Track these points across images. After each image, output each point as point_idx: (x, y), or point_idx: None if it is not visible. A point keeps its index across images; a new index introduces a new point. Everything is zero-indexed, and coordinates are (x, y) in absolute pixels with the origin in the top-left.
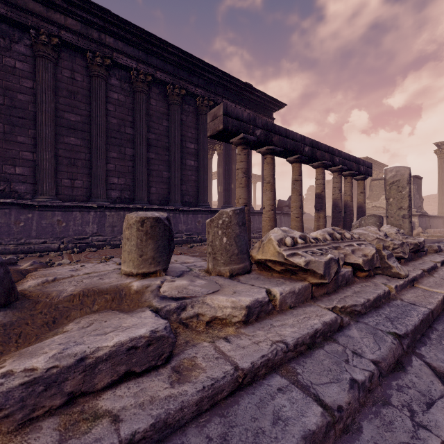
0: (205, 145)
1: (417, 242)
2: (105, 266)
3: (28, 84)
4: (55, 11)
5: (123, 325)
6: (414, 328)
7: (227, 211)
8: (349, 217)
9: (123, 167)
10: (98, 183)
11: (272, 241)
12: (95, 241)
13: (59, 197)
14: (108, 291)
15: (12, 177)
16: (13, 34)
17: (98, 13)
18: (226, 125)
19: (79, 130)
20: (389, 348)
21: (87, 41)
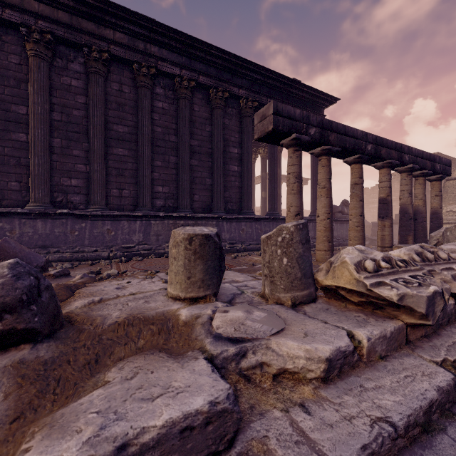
0: (248, 149)
1: None
2: (150, 283)
3: (82, 100)
4: (105, 27)
5: (173, 385)
6: None
7: (288, 226)
8: (422, 225)
9: (167, 175)
10: (143, 192)
11: (347, 264)
12: (141, 249)
13: (108, 207)
14: (154, 320)
15: (68, 189)
16: (69, 54)
17: (143, 24)
18: (276, 126)
19: (126, 141)
20: None
21: (133, 53)
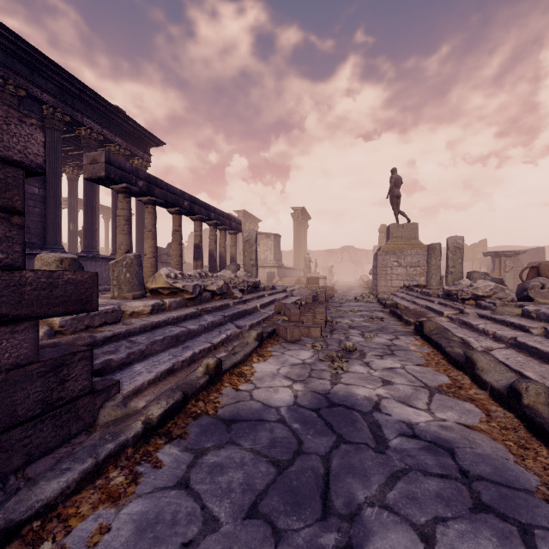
0: (57, 170)
1: (255, 281)
2: None
3: None
4: None
5: None
6: (233, 314)
7: (130, 255)
8: (224, 266)
9: None
10: None
11: (162, 275)
12: None
13: None
14: None
15: None
16: None
17: None
18: (109, 173)
19: None
20: (219, 318)
21: None
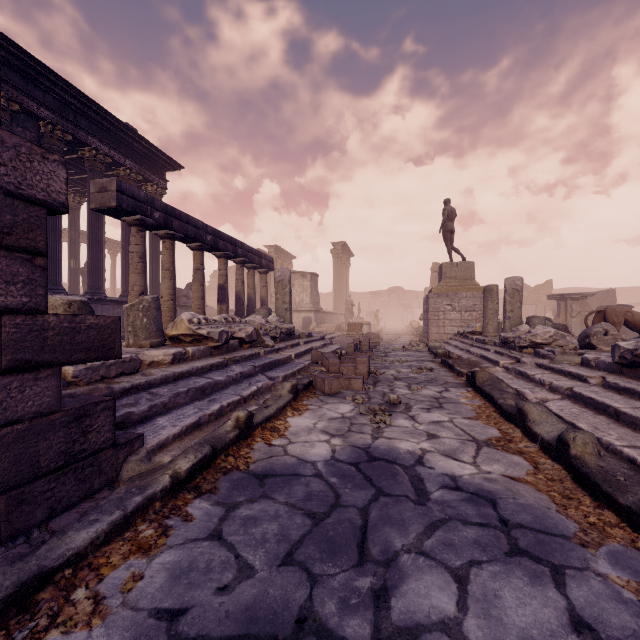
0: None
1: (289, 327)
2: None
3: None
4: None
5: None
6: (264, 364)
7: (148, 298)
8: (253, 310)
9: None
10: None
11: (184, 320)
12: None
13: None
14: None
15: None
16: None
17: None
18: (120, 204)
19: None
20: (248, 369)
21: None
